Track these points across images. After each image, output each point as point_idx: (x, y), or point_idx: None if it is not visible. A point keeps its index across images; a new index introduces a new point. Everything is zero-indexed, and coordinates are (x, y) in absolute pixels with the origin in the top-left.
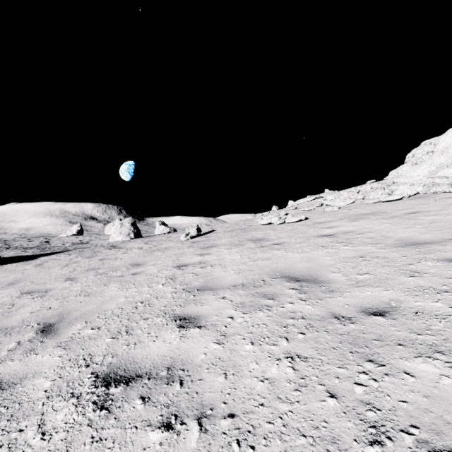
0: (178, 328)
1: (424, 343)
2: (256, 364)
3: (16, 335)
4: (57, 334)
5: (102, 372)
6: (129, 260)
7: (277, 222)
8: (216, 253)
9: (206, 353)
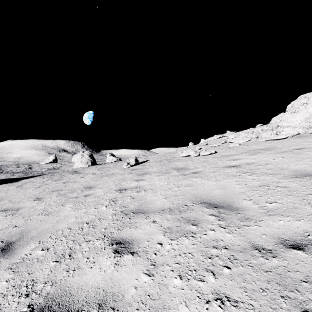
0: (113, 254)
1: None
2: (185, 306)
3: None
4: (13, 254)
5: (37, 305)
6: (84, 184)
7: (194, 154)
8: (149, 179)
9: (137, 287)
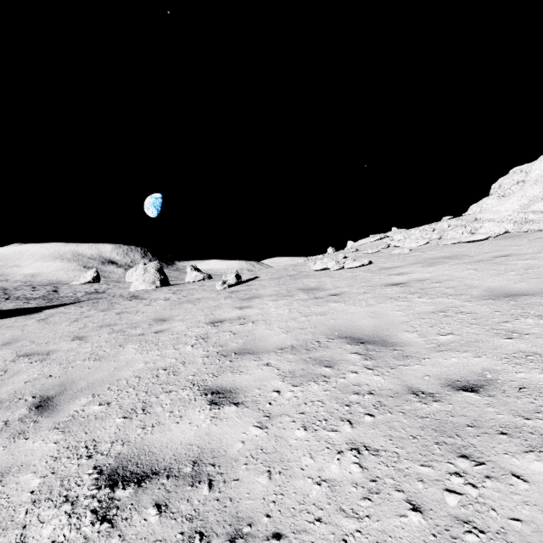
0: (209, 405)
1: (535, 432)
2: (309, 458)
3: (4, 412)
4: (55, 411)
5: (107, 466)
6: (152, 315)
7: (334, 267)
8: (259, 306)
9: (244, 441)
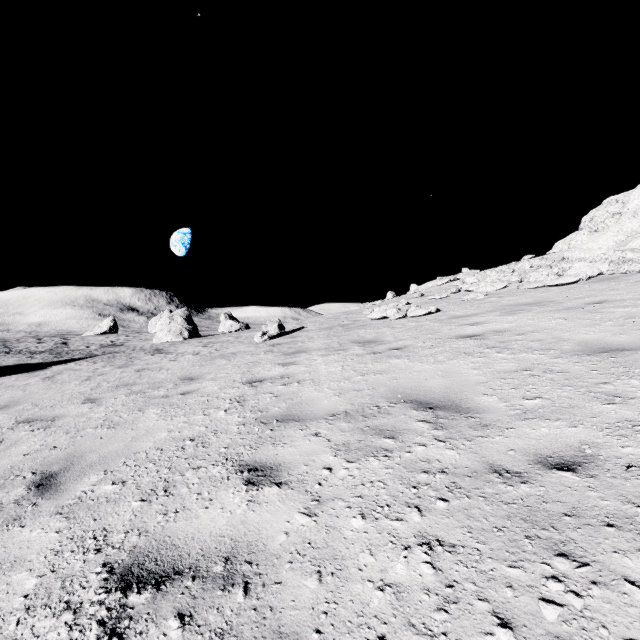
0: (245, 486)
1: None
2: (369, 555)
3: None
4: (59, 491)
5: (119, 563)
6: (179, 372)
7: (395, 315)
8: (306, 363)
9: (288, 532)
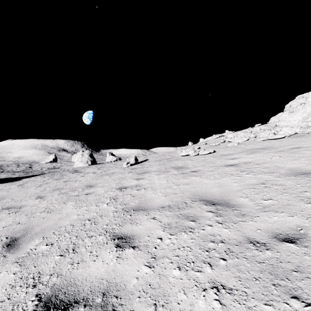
0: (115, 248)
1: None
2: (183, 294)
3: None
4: (18, 249)
5: (45, 294)
6: (85, 182)
7: (193, 154)
8: (148, 178)
9: (138, 277)
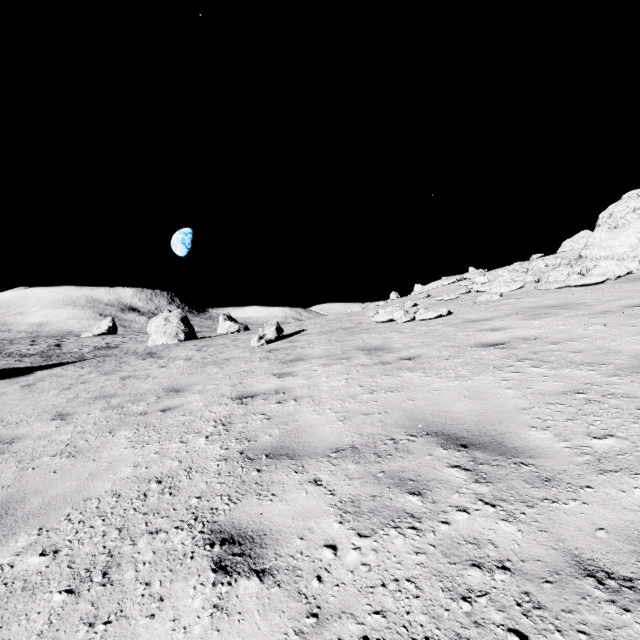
0: (213, 574)
1: None
2: None
3: None
4: None
5: None
6: (165, 382)
7: (402, 318)
8: (305, 374)
9: None
